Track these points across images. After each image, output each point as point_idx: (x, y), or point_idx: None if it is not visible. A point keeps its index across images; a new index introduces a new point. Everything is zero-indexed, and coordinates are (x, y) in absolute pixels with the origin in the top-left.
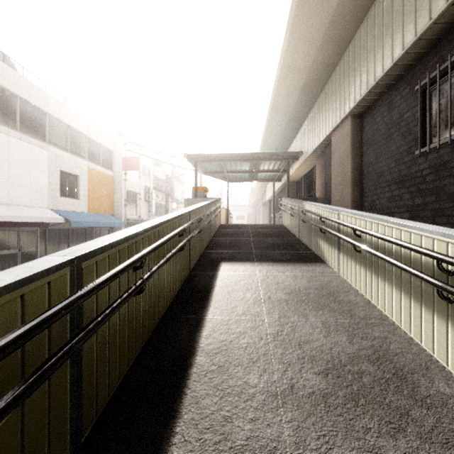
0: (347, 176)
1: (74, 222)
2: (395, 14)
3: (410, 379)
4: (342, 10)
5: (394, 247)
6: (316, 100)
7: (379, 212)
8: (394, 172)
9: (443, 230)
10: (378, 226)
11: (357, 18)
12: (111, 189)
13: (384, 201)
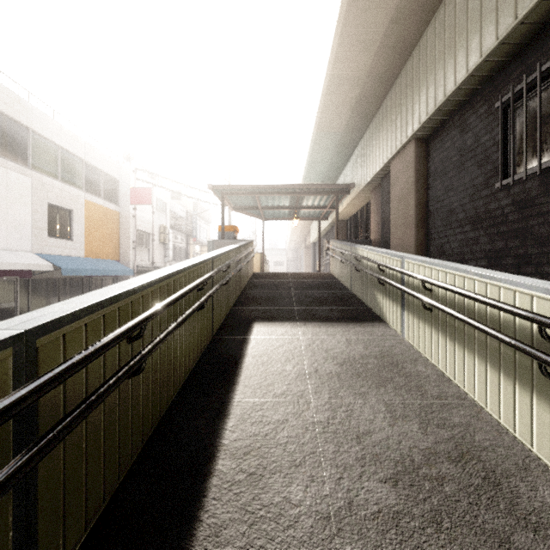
0: (409, 214)
1: (67, 269)
2: (471, 13)
3: (506, 486)
4: (405, 8)
5: (476, 306)
6: (371, 120)
7: (450, 259)
8: (468, 210)
9: (545, 284)
10: (455, 278)
11: (423, 18)
12: (115, 227)
13: (456, 245)
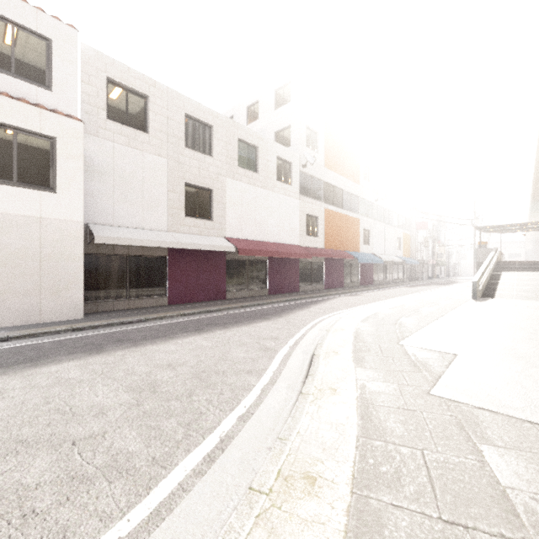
0: None
1: (406, 262)
2: None
3: None
4: None
5: None
6: None
7: None
8: None
9: None
10: None
11: None
12: (409, 242)
13: None
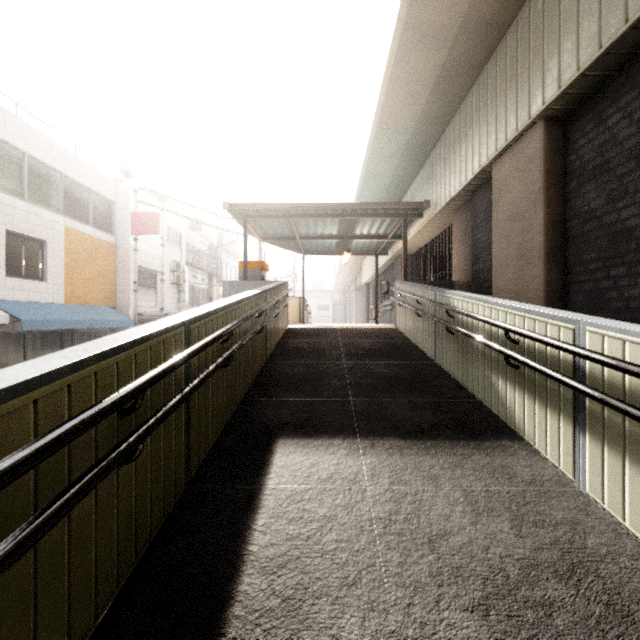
0: (533, 241)
1: (30, 322)
2: None
3: None
4: None
5: None
6: (458, 107)
7: (619, 316)
8: None
9: None
10: None
11: None
12: (110, 264)
13: (636, 292)
